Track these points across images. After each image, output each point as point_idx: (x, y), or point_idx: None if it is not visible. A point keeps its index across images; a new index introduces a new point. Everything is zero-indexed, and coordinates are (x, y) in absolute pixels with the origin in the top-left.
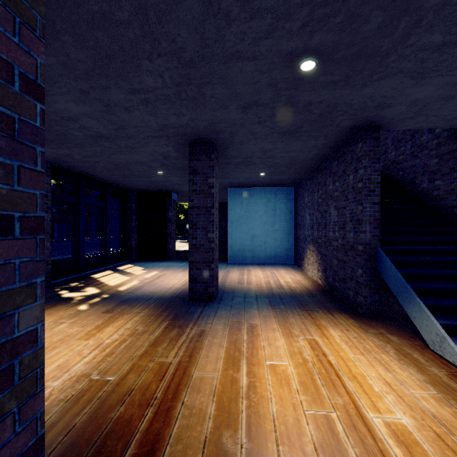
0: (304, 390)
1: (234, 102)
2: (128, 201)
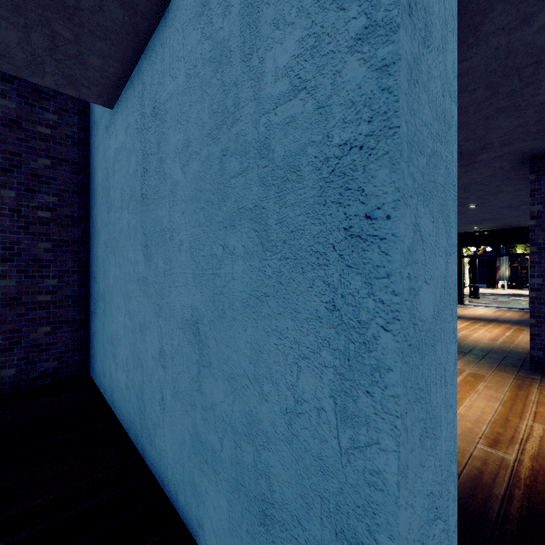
0: (481, 329)
1: (510, 192)
2: None
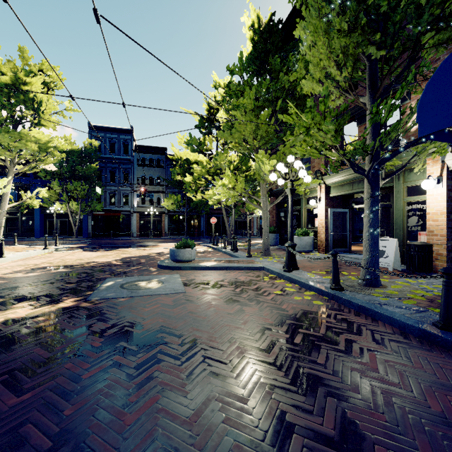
0: None
1: None
2: (423, 210)
